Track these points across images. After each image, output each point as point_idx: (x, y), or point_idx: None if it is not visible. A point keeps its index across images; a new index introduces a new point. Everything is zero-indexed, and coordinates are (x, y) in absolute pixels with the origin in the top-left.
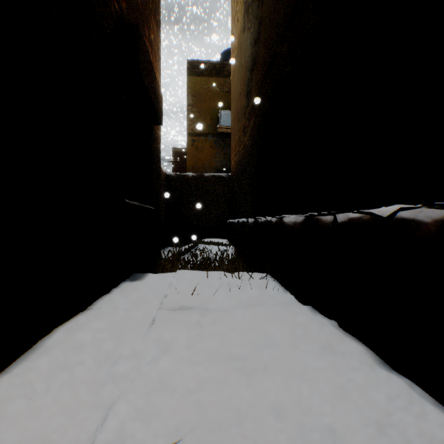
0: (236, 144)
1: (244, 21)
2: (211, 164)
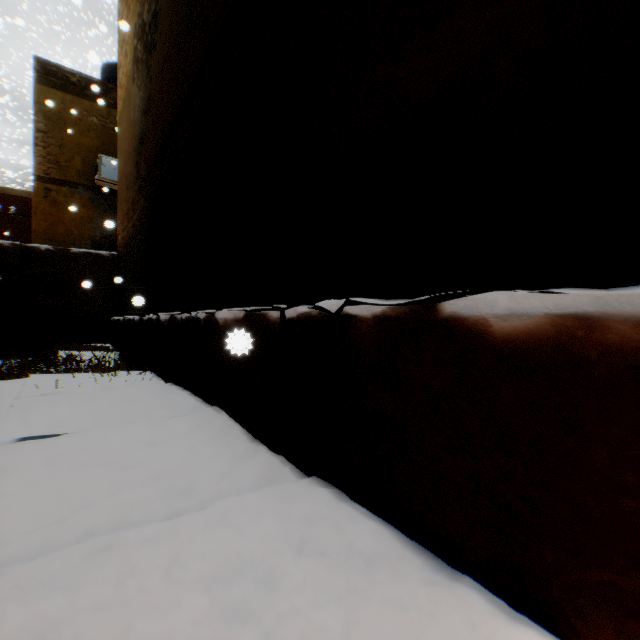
0: (124, 216)
1: (134, 69)
2: (86, 232)
